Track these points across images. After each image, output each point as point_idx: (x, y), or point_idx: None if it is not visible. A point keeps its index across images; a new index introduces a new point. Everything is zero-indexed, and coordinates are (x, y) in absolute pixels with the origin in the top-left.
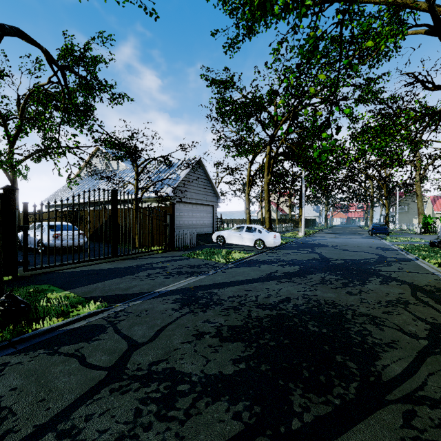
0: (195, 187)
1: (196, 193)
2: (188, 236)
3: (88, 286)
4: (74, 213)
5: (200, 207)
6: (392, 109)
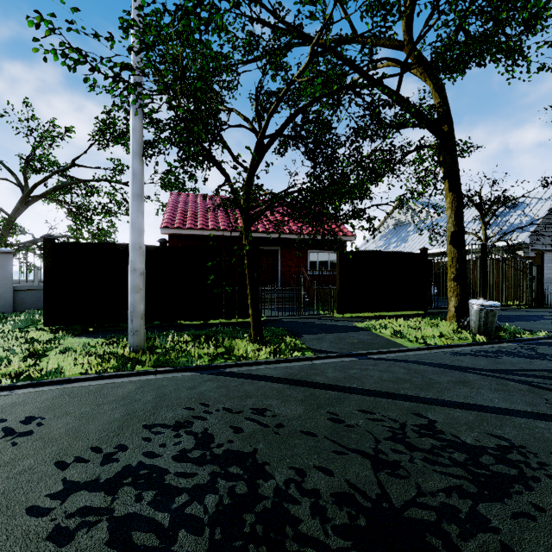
0: None
1: None
2: None
3: (505, 323)
4: None
5: None
6: None
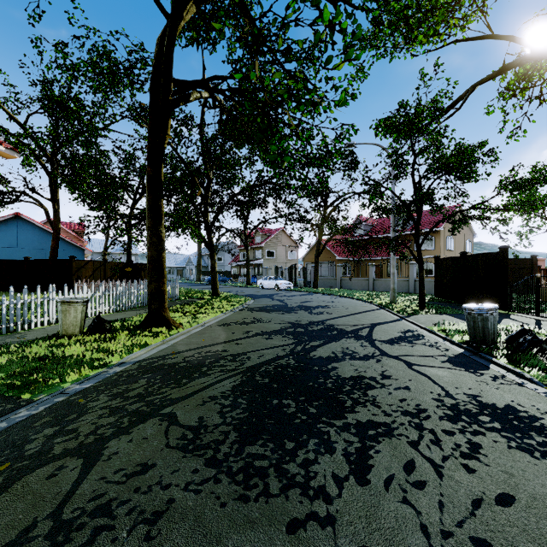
0: None
1: None
2: None
3: None
4: None
5: None
6: None
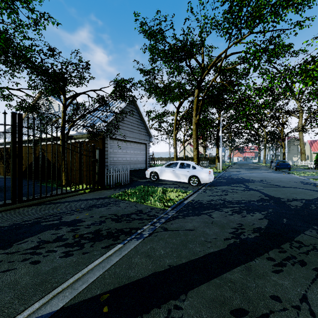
0: (129, 126)
1: (129, 131)
2: (120, 172)
3: None
4: (9, 149)
5: (134, 145)
6: (281, 73)
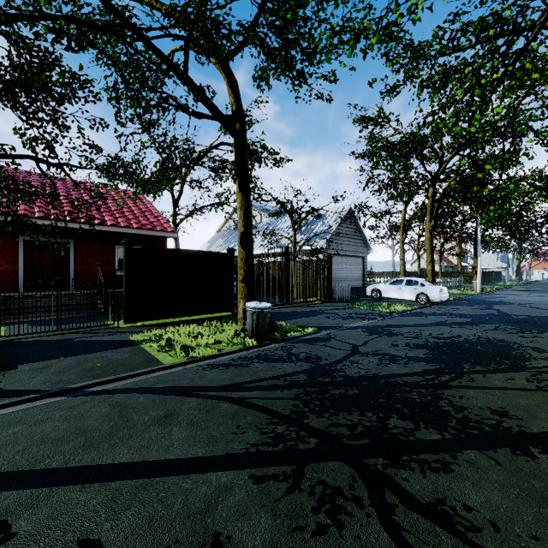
0: (345, 238)
1: (345, 244)
2: (343, 288)
3: (291, 320)
4: None
5: (350, 259)
6: None
